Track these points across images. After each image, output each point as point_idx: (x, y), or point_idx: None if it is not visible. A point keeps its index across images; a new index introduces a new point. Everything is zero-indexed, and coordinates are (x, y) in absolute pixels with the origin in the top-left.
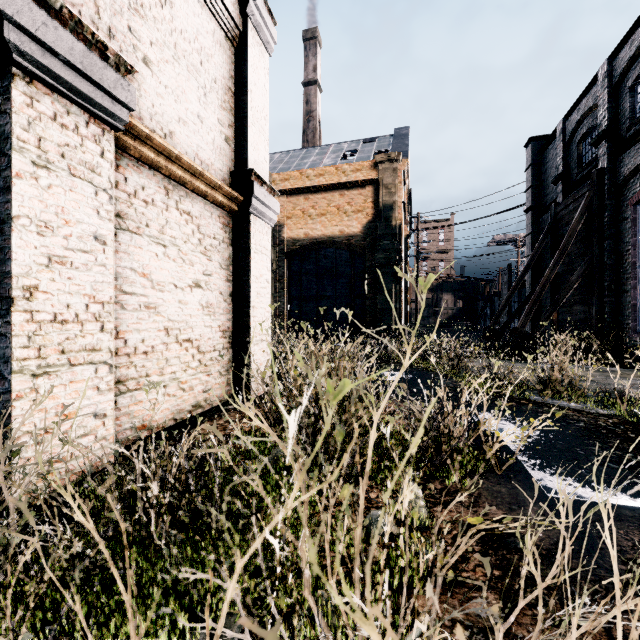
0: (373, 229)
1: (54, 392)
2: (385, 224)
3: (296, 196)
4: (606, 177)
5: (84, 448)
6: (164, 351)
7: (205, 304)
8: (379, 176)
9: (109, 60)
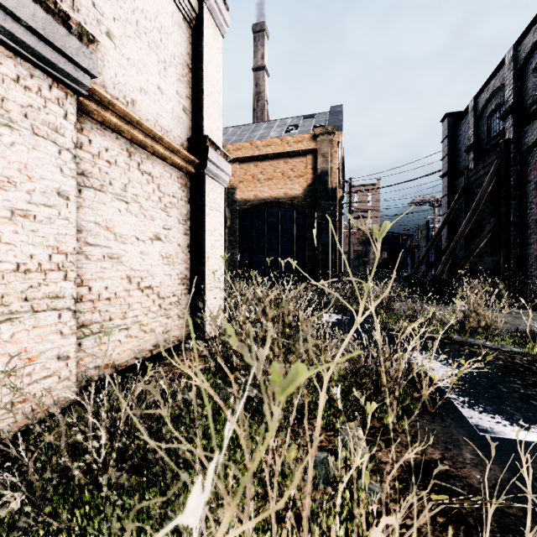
0: (312, 191)
1: (17, 337)
2: (322, 187)
3: (247, 163)
4: (512, 146)
5: (47, 388)
6: (126, 297)
7: (165, 255)
8: (317, 146)
9: (72, 29)
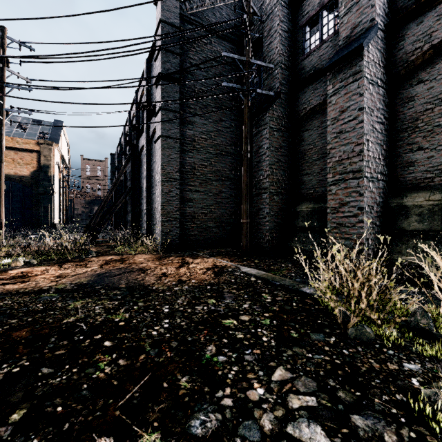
0: (37, 175)
1: None
2: (44, 174)
3: None
4: None
5: None
6: None
7: None
8: (41, 150)
9: None
